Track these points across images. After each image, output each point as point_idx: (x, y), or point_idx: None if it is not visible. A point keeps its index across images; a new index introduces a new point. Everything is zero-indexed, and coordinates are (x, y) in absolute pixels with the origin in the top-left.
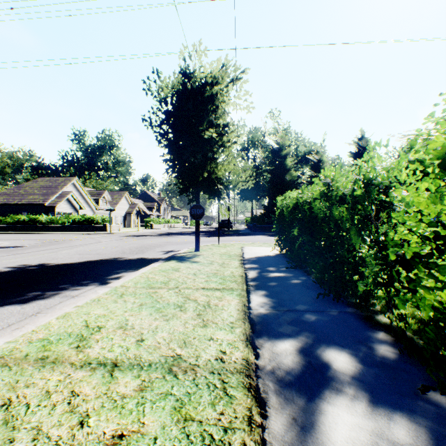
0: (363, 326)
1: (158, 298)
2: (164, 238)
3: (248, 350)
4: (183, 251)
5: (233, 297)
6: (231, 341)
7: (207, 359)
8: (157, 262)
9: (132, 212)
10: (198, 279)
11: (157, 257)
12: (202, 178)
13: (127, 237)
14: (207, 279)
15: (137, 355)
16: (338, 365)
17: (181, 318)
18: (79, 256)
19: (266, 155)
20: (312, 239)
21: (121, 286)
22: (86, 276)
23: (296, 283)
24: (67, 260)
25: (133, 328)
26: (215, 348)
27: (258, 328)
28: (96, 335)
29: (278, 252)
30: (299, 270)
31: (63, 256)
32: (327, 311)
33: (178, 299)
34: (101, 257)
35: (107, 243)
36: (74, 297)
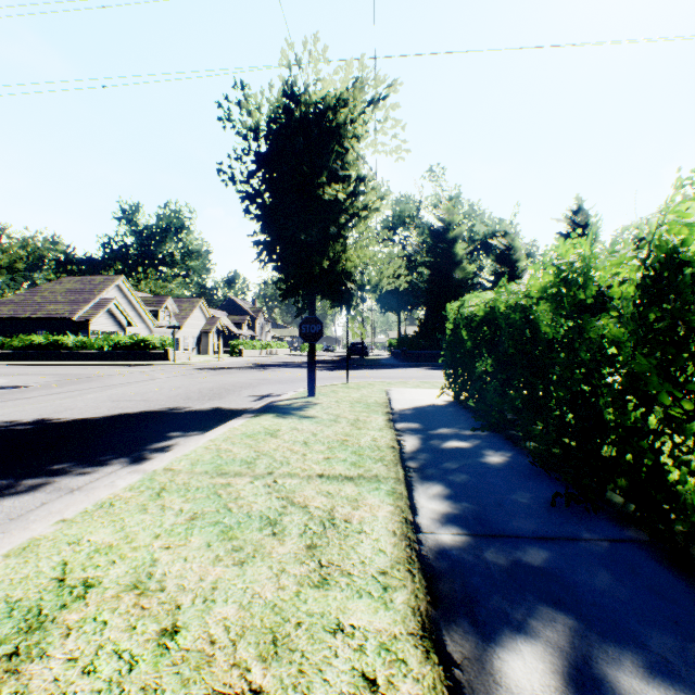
0: (685, 586)
1: (230, 500)
2: (259, 373)
3: (432, 673)
4: (288, 397)
5: (381, 498)
6: (385, 636)
7: None
8: (241, 417)
9: (210, 330)
10: (312, 455)
11: (243, 407)
12: (320, 271)
13: (199, 371)
14: (328, 455)
15: (150, 689)
16: None
17: (272, 556)
18: (111, 404)
19: (422, 240)
20: (533, 380)
21: (164, 470)
22: (111, 444)
23: (499, 465)
24: (88, 413)
25: (161, 589)
26: (349, 666)
27: (446, 591)
28: (71, 612)
29: (450, 398)
30: (496, 434)
31: (85, 404)
32: (586, 540)
33: (269, 503)
34: (148, 406)
35: (165, 381)
36: (73, 493)
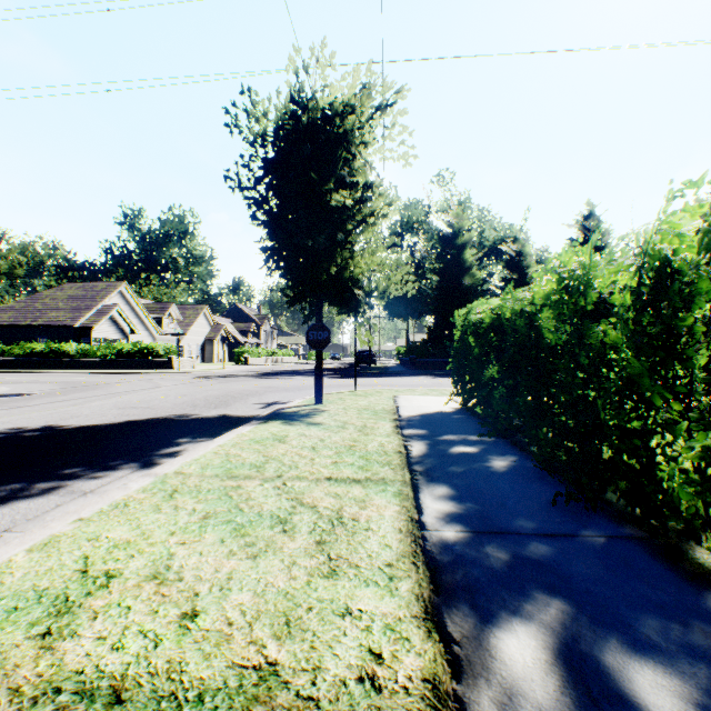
0: (673, 576)
1: (241, 501)
2: (265, 381)
3: (433, 648)
4: (295, 404)
5: (388, 499)
6: (391, 618)
7: (338, 678)
8: (249, 424)
9: (214, 338)
10: (320, 459)
11: (250, 414)
12: (327, 277)
13: (204, 379)
14: (336, 459)
15: (175, 662)
16: (661, 704)
17: (283, 551)
18: (117, 411)
19: (431, 246)
20: (536, 385)
21: (175, 474)
22: (120, 450)
23: (504, 469)
24: (94, 420)
25: (179, 579)
26: (357, 643)
27: (448, 581)
28: (96, 599)
29: (458, 406)
30: (502, 440)
31: (91, 411)
32: (584, 536)
33: (279, 503)
34: (154, 414)
35: (170, 389)
36: (87, 495)
